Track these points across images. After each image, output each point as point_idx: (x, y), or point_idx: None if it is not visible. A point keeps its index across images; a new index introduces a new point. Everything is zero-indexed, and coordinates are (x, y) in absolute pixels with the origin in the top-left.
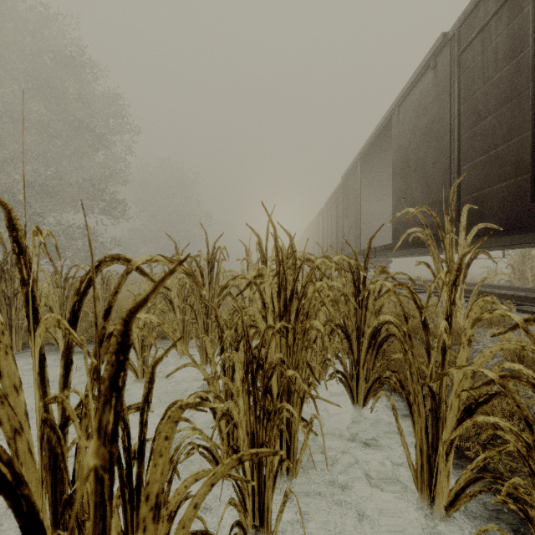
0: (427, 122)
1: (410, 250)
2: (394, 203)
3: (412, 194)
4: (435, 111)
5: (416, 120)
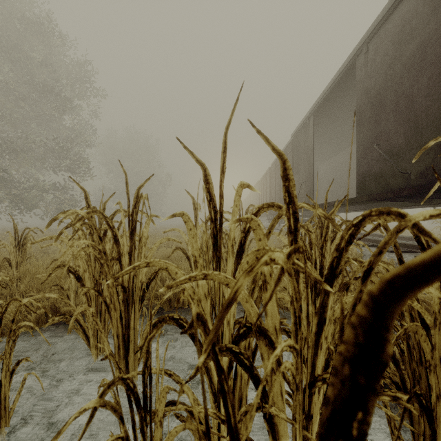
0: (415, 47)
1: (369, 204)
2: (361, 152)
3: (389, 138)
4: (429, 30)
5: (396, 51)
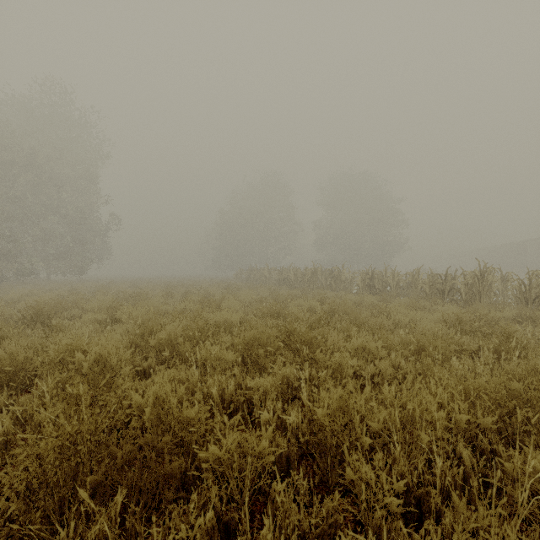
0: None
1: None
2: None
3: None
4: None
5: None
